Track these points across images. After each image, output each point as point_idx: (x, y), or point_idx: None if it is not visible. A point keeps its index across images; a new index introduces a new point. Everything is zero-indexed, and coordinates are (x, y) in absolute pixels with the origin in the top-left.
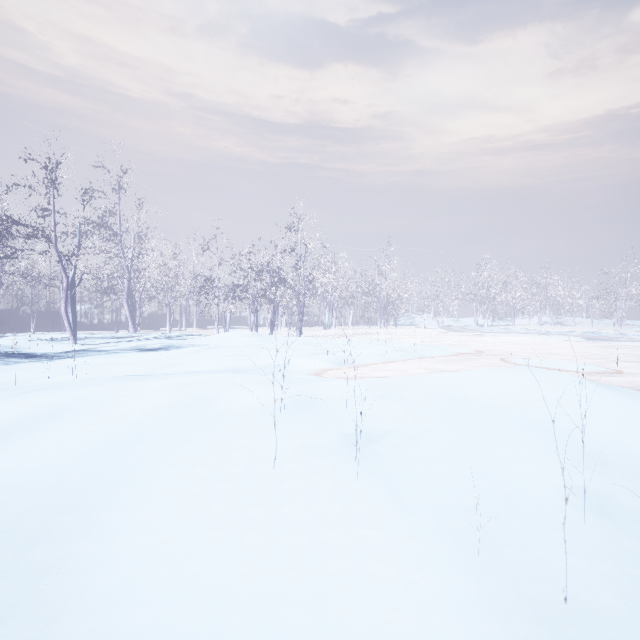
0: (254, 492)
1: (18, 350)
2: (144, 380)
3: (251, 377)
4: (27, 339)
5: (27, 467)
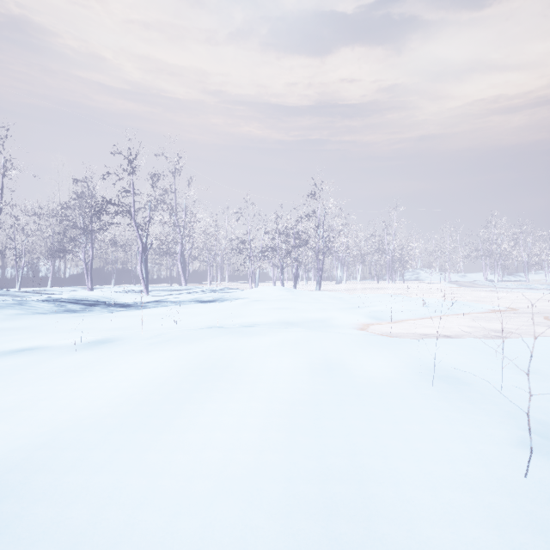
0: (535, 513)
1: (112, 300)
2: (247, 336)
3: (338, 336)
4: (112, 291)
5: (244, 441)
